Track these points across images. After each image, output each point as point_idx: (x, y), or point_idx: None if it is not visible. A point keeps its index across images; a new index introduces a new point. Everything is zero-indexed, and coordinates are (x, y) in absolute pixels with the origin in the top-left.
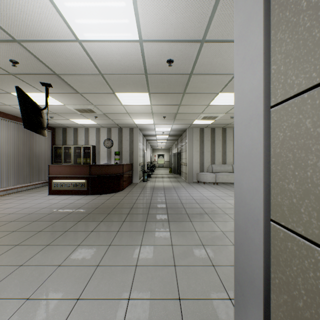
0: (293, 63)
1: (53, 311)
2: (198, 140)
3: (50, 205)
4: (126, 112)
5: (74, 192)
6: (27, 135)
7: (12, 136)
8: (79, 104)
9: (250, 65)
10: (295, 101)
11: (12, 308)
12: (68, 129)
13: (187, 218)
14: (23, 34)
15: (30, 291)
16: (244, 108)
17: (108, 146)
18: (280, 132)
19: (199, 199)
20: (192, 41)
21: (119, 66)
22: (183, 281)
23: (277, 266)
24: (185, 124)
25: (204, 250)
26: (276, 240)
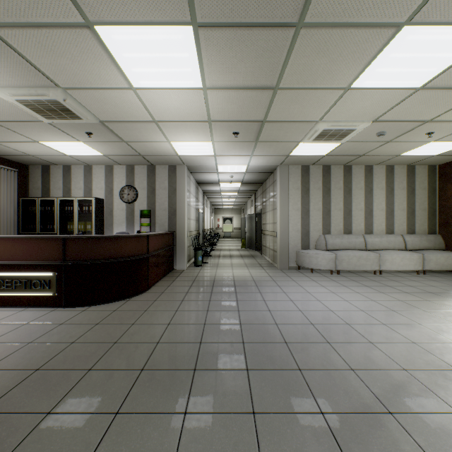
0: None
1: None
2: (298, 189)
3: None
4: (150, 117)
5: (28, 301)
6: None
7: None
8: (22, 84)
9: None
10: None
11: None
12: (53, 168)
13: None
14: None
15: None
16: None
17: (128, 199)
18: None
19: (324, 323)
20: None
21: None
22: None
23: None
24: (275, 156)
25: None
26: None
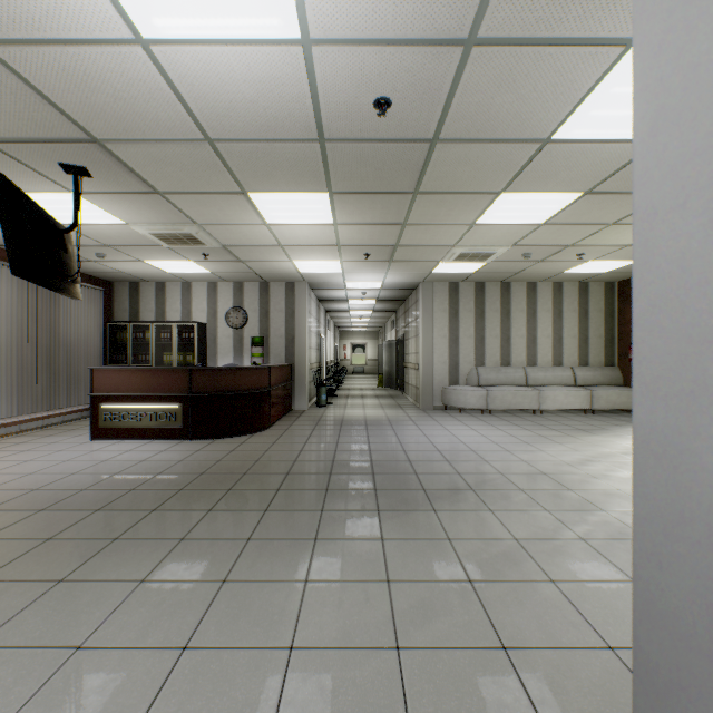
0: None
1: None
2: (445, 311)
3: (90, 466)
4: (277, 242)
5: (153, 434)
6: (44, 299)
7: (6, 301)
8: (162, 222)
9: None
10: None
11: None
12: (144, 285)
13: (425, 502)
14: None
15: None
16: (702, 140)
17: (236, 324)
18: None
19: (450, 450)
20: (441, 42)
21: (254, 118)
22: (422, 704)
23: None
24: (415, 273)
25: (474, 596)
26: None
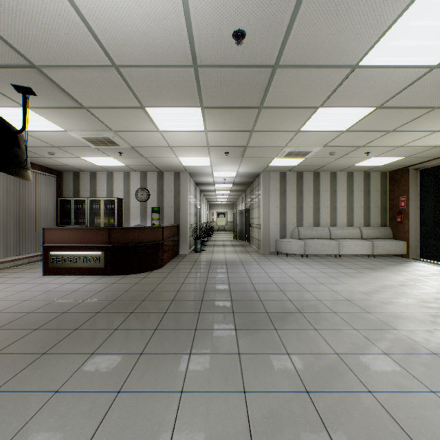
0: None
1: None
2: (277, 190)
3: (39, 294)
4: (167, 144)
5: (84, 271)
6: (15, 182)
7: None
8: (89, 129)
9: None
10: None
11: None
12: (82, 174)
13: (268, 323)
14: None
15: None
16: None
17: (142, 199)
18: None
19: (283, 283)
20: None
21: (146, 48)
22: None
23: None
24: (258, 166)
25: (312, 406)
26: None
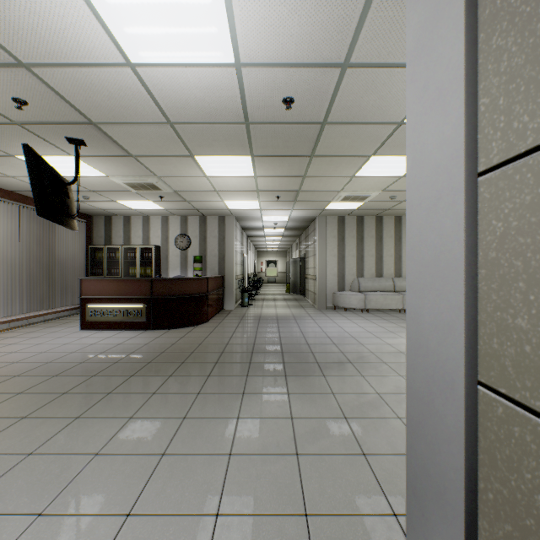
0: (525, 90)
1: (83, 537)
2: (335, 237)
3: (83, 347)
4: (213, 188)
5: (125, 325)
6: (45, 228)
7: (18, 230)
8: (132, 175)
9: (437, 100)
10: (528, 162)
11: (12, 532)
12: (115, 218)
13: (318, 371)
14: (34, 52)
15: (45, 501)
16: (425, 177)
17: (182, 246)
18: (498, 221)
19: (337, 337)
20: (326, 65)
21: (201, 110)
22: (312, 483)
23: (491, 469)
24: (313, 210)
25: (347, 426)
26: (490, 420)
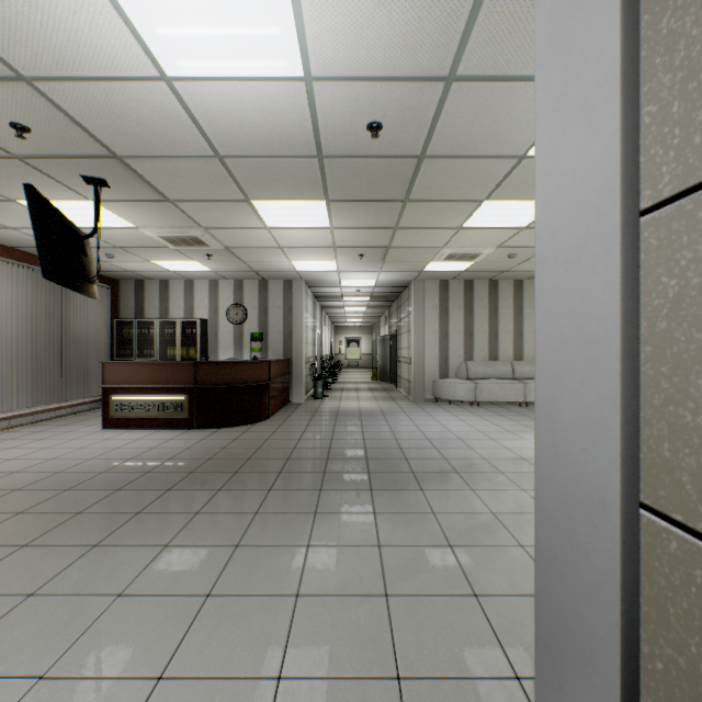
0: None
1: None
2: (436, 308)
3: (106, 452)
4: (277, 244)
5: (160, 423)
6: (56, 296)
7: (21, 299)
8: (170, 226)
9: (581, 112)
10: None
11: (3, 701)
12: (148, 283)
13: (414, 483)
14: (37, 62)
15: (49, 659)
16: (563, 220)
17: (236, 320)
18: (670, 277)
19: (439, 438)
20: (425, 78)
21: (260, 139)
22: (406, 634)
23: (659, 628)
24: (407, 272)
25: (453, 557)
26: (658, 558)
